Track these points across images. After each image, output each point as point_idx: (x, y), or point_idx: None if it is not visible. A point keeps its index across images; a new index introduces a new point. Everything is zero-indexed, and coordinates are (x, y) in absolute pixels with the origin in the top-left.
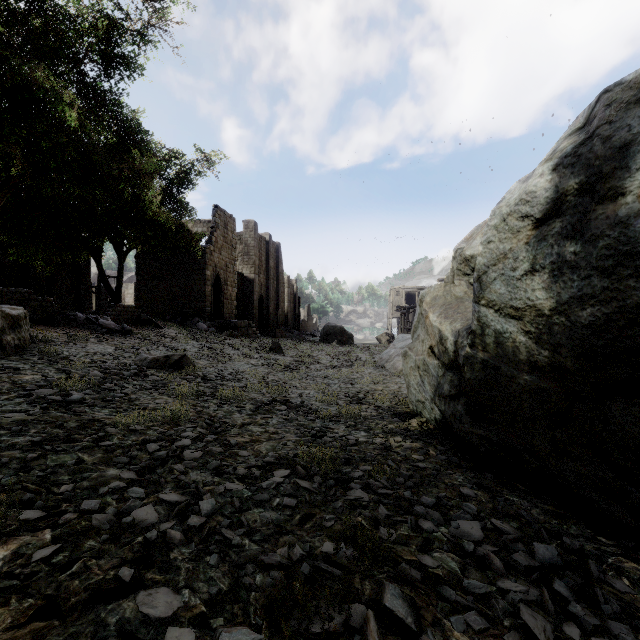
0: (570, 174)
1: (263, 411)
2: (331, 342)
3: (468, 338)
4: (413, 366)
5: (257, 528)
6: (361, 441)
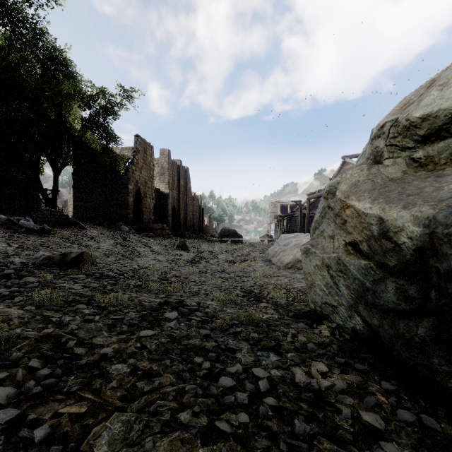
0: None
1: (146, 323)
2: (226, 241)
3: None
4: (319, 264)
5: None
6: (274, 377)
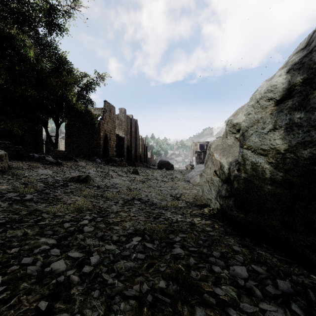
0: (297, 74)
1: (128, 204)
2: (163, 169)
3: (236, 166)
4: (205, 181)
5: (122, 272)
6: (179, 220)
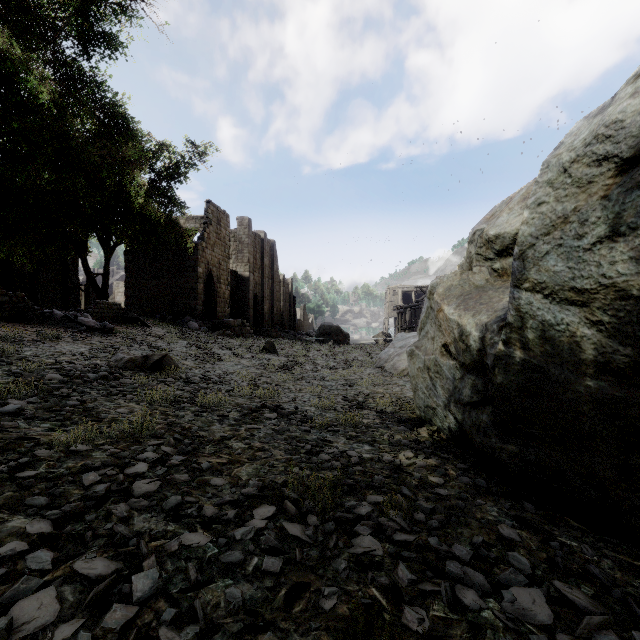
0: None
1: (249, 420)
2: (327, 342)
3: (500, 333)
4: (421, 367)
5: (218, 620)
6: (365, 458)
